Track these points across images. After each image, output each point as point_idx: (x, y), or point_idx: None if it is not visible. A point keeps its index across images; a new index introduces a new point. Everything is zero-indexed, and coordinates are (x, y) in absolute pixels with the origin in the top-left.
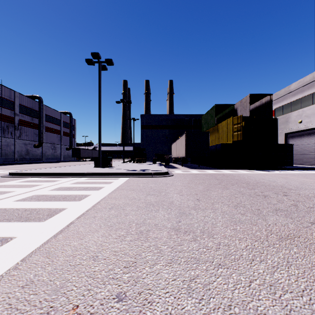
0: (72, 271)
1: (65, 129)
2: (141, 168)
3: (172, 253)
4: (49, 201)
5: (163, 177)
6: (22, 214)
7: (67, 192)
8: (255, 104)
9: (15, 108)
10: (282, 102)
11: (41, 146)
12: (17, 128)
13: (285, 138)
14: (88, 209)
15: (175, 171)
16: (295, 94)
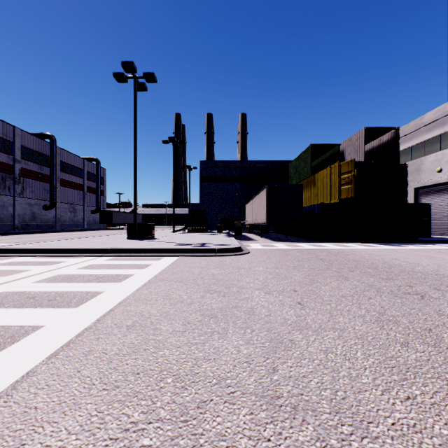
0: None
1: (90, 182)
2: (198, 241)
3: None
4: (20, 306)
5: (233, 256)
6: None
7: (64, 286)
8: (371, 144)
9: (14, 151)
10: (410, 141)
11: (54, 208)
12: (18, 181)
13: (415, 195)
14: (85, 329)
15: (252, 244)
16: (431, 129)
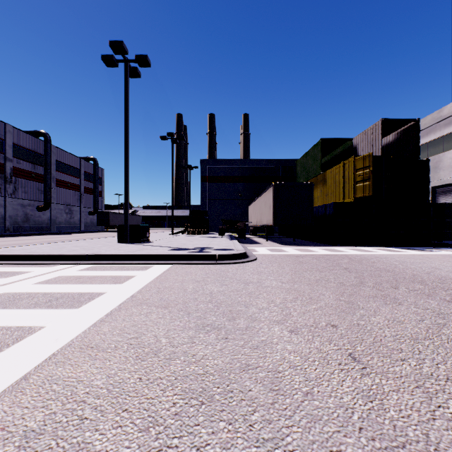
0: None
1: (87, 183)
2: (197, 245)
3: None
4: None
5: (238, 264)
6: None
7: None
8: (386, 138)
9: (5, 149)
10: (427, 136)
11: (49, 209)
12: (9, 181)
13: (433, 195)
14: None
15: (258, 249)
16: (451, 123)
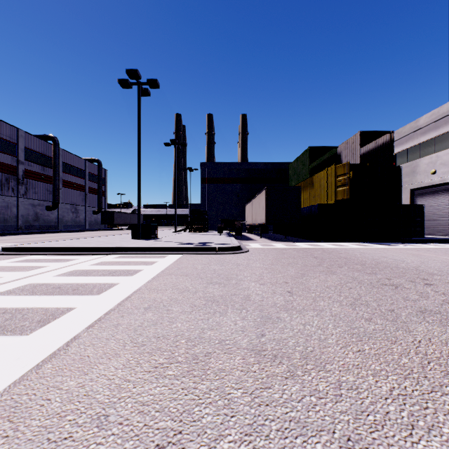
0: None
1: (91, 183)
2: (200, 240)
3: (251, 409)
4: (50, 294)
5: (233, 254)
6: None
7: (82, 279)
8: (367, 146)
9: (18, 152)
10: (406, 143)
11: (57, 209)
12: (21, 182)
13: (411, 196)
14: (110, 310)
15: (251, 244)
16: (426, 132)
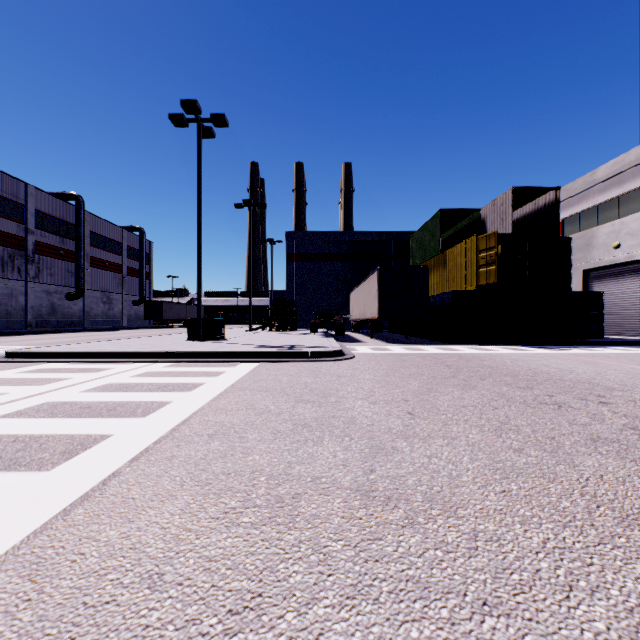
0: (84, 628)
1: (130, 261)
2: (285, 342)
3: (355, 565)
4: (77, 416)
5: (332, 361)
6: (4, 450)
7: (121, 396)
8: (522, 209)
9: (26, 218)
10: (578, 205)
11: (81, 298)
12: (31, 260)
13: (585, 280)
14: (161, 437)
15: (358, 347)
16: (606, 189)
